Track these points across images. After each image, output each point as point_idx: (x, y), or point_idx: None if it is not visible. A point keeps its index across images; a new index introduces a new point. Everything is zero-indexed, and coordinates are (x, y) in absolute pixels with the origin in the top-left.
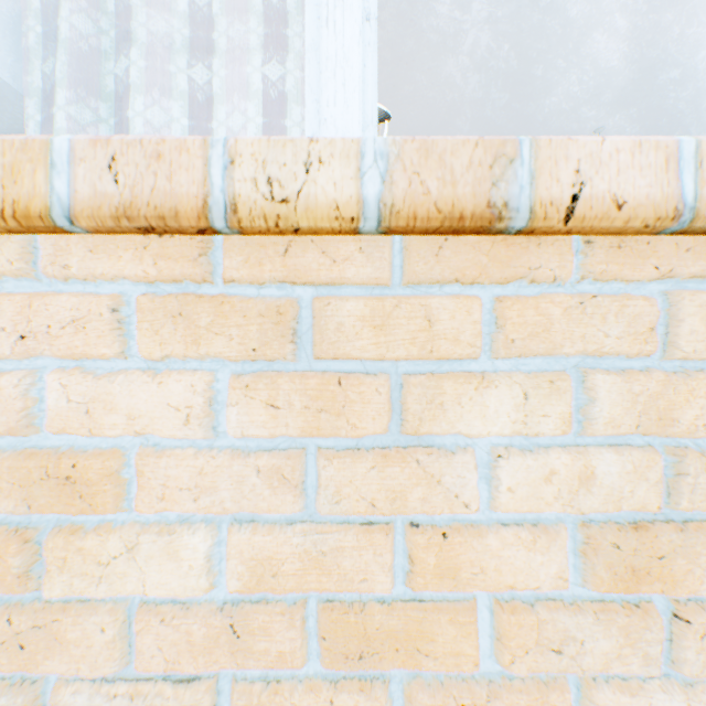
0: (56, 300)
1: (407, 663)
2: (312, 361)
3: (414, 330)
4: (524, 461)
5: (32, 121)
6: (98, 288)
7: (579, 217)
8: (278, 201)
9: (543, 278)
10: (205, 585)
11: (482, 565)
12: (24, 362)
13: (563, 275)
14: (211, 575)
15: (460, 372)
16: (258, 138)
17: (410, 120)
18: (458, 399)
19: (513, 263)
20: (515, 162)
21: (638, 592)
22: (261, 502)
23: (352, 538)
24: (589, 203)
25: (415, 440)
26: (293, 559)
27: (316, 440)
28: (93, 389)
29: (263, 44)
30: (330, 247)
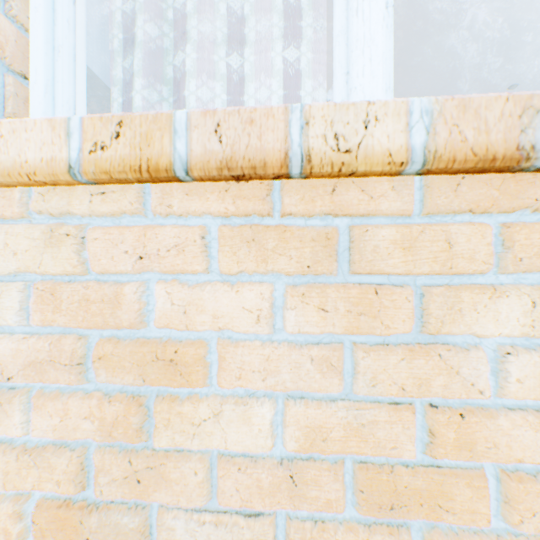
0: (163, 231)
1: (429, 516)
2: (347, 275)
3: (436, 251)
4: (531, 358)
5: (116, 103)
6: (186, 221)
7: None
8: (342, 151)
9: None
10: (270, 444)
11: (495, 441)
12: (136, 276)
13: None
14: (273, 437)
15: (471, 284)
16: (326, 104)
17: None
18: (474, 306)
19: (520, 195)
20: None
21: None
22: (313, 383)
23: (385, 414)
24: None
25: (431, 339)
26: (338, 428)
27: (349, 337)
28: (188, 296)
29: (282, 34)
30: (368, 187)
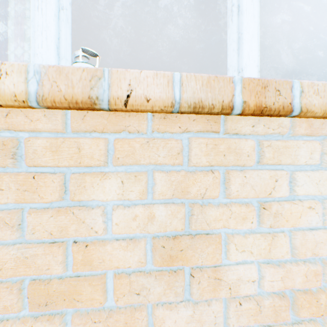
0: None
1: (69, 305)
2: (29, 167)
3: (72, 153)
4: (123, 211)
5: None
6: None
7: (131, 105)
8: None
9: (133, 131)
10: None
11: (103, 258)
12: None
13: (140, 129)
14: None
15: (97, 172)
16: None
17: (155, 57)
18: (92, 184)
19: (119, 123)
20: (102, 79)
21: (173, 266)
22: None
23: (42, 250)
24: (135, 99)
25: (78, 203)
26: (11, 261)
27: (31, 204)
28: None
29: None
30: (30, 114)
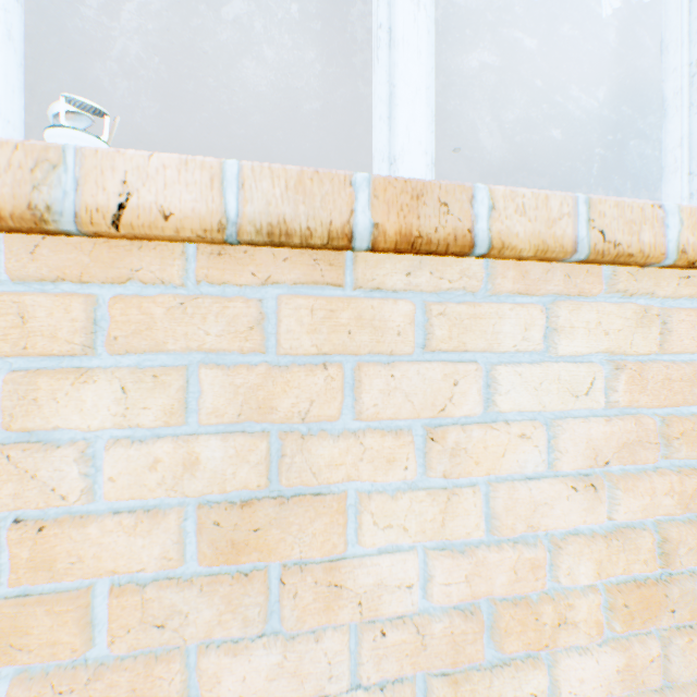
0: None
1: (1, 660)
2: None
3: (6, 326)
4: (127, 452)
5: None
6: None
7: (128, 225)
8: None
9: (150, 280)
10: None
11: (81, 554)
12: None
13: (166, 277)
14: None
15: (71, 368)
16: None
17: (284, 121)
18: (54, 395)
19: (118, 264)
20: (61, 168)
21: (240, 563)
22: None
23: None
24: (138, 212)
25: (28, 436)
26: None
27: None
28: None
29: None
30: None
